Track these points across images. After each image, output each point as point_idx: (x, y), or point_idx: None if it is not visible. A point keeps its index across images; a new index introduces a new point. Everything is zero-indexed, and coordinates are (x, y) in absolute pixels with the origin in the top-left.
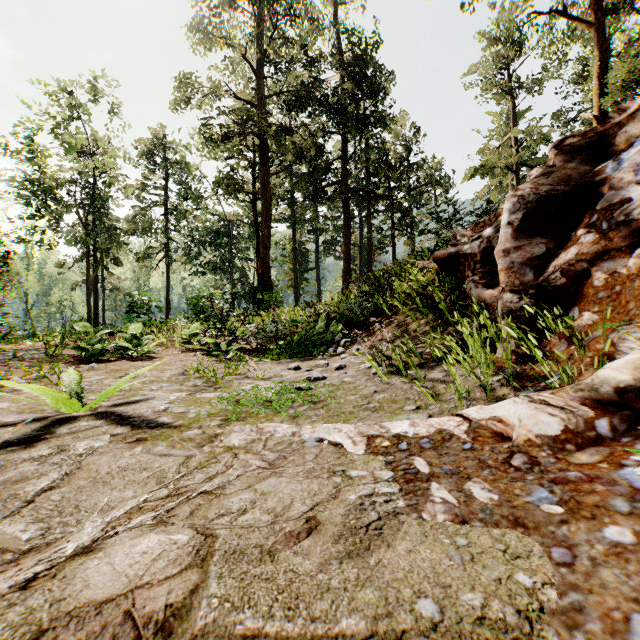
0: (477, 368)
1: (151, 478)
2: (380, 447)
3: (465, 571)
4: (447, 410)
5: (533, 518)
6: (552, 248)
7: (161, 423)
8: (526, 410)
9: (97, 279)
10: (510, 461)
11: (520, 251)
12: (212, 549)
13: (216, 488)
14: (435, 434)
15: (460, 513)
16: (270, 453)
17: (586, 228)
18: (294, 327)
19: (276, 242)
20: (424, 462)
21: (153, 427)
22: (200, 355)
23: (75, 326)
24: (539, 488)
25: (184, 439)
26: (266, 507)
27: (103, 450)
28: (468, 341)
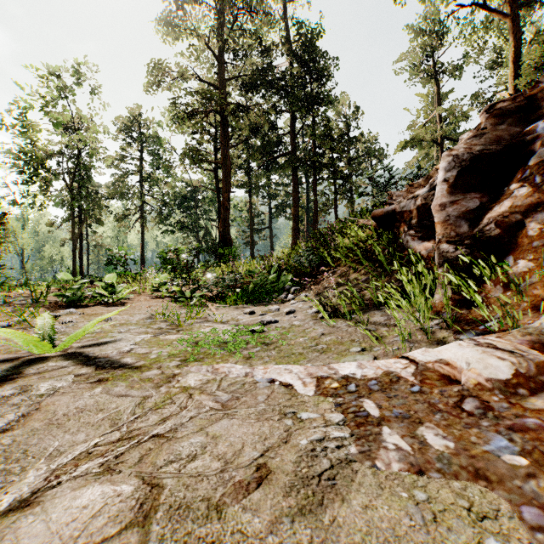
0: (416, 312)
1: (106, 420)
2: (329, 388)
3: (428, 534)
4: (391, 352)
5: (495, 470)
6: (485, 202)
7: (124, 363)
8: (474, 353)
9: (82, 236)
10: (461, 405)
11: (455, 205)
12: (156, 503)
13: (168, 431)
14: (383, 376)
15: (416, 462)
16: (223, 394)
17: (519, 182)
18: (250, 277)
19: (235, 205)
20: (373, 405)
21: (116, 367)
22: (167, 301)
23: (57, 276)
24: (496, 436)
25: (143, 379)
26: (216, 452)
27: (65, 390)
28: (407, 288)
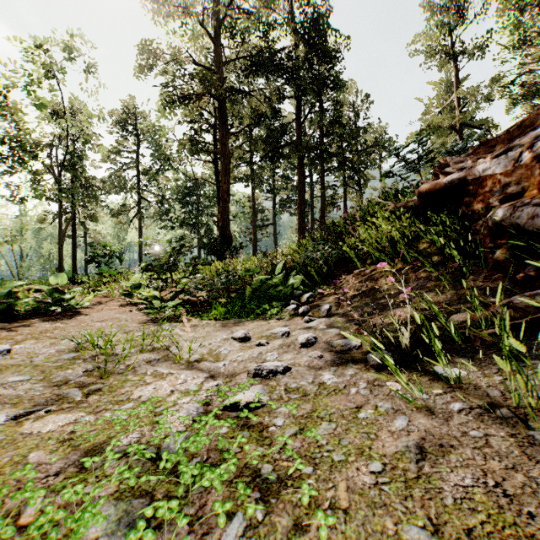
0: None
1: None
2: None
3: None
4: None
5: None
6: None
7: None
8: None
9: (75, 233)
10: None
11: None
12: None
13: None
14: None
15: None
16: None
17: None
18: (250, 277)
19: (237, 201)
20: None
21: None
22: (136, 311)
23: None
24: None
25: None
26: None
27: None
28: None
